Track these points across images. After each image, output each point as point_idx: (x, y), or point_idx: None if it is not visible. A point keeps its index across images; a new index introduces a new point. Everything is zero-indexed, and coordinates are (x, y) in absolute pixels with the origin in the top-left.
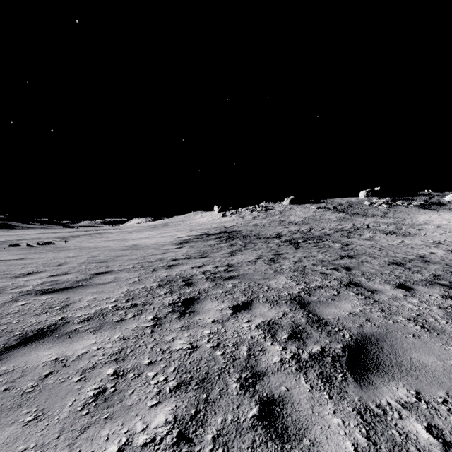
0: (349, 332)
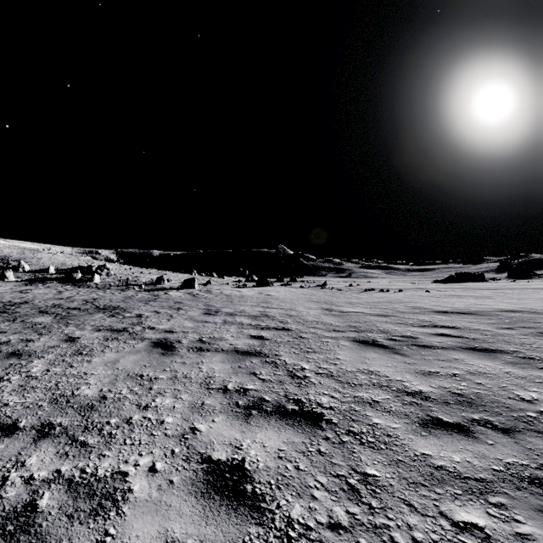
0: None
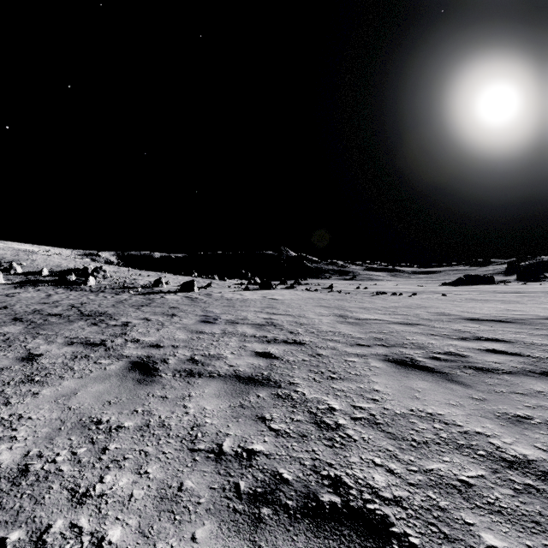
0: None
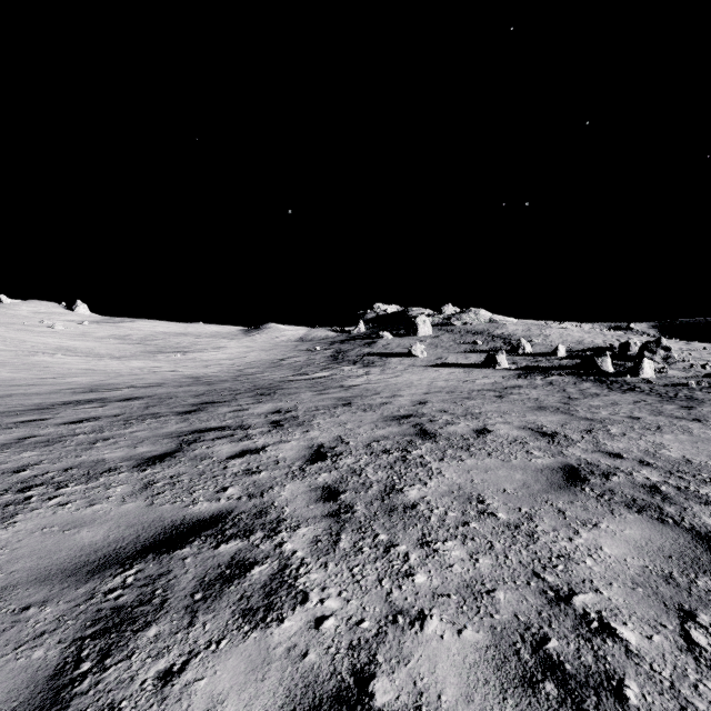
0: (105, 583)
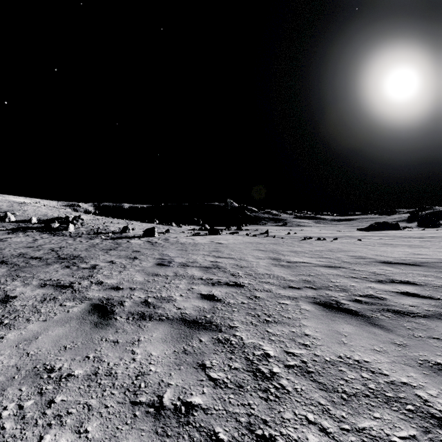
0: None
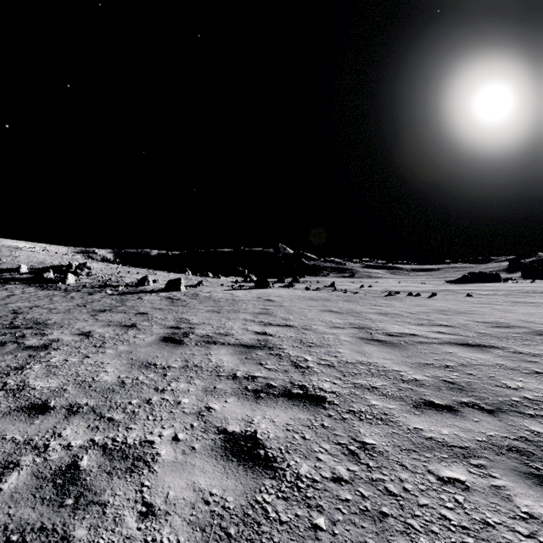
0: None
